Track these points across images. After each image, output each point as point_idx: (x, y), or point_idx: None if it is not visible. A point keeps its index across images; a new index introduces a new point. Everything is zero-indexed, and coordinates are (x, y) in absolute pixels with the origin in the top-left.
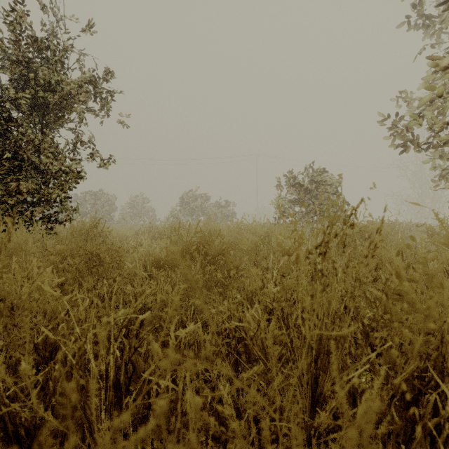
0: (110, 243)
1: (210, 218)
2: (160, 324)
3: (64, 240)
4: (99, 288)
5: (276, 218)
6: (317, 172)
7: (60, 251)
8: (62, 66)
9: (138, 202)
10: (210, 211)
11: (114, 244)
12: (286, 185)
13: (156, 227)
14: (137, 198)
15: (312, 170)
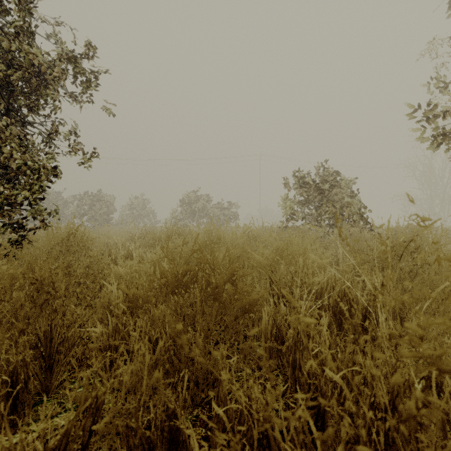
0: (91, 256)
1: (212, 224)
2: (127, 424)
3: (32, 253)
4: (53, 333)
5: (279, 219)
6: (329, 171)
7: (2, 276)
8: (30, 38)
9: (138, 203)
10: (212, 213)
11: (95, 257)
12: (294, 185)
13: (151, 233)
14: (137, 199)
15: (323, 168)
